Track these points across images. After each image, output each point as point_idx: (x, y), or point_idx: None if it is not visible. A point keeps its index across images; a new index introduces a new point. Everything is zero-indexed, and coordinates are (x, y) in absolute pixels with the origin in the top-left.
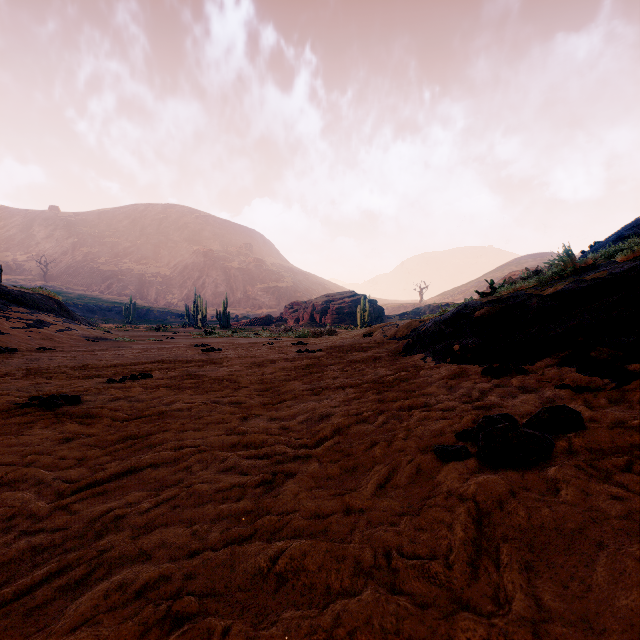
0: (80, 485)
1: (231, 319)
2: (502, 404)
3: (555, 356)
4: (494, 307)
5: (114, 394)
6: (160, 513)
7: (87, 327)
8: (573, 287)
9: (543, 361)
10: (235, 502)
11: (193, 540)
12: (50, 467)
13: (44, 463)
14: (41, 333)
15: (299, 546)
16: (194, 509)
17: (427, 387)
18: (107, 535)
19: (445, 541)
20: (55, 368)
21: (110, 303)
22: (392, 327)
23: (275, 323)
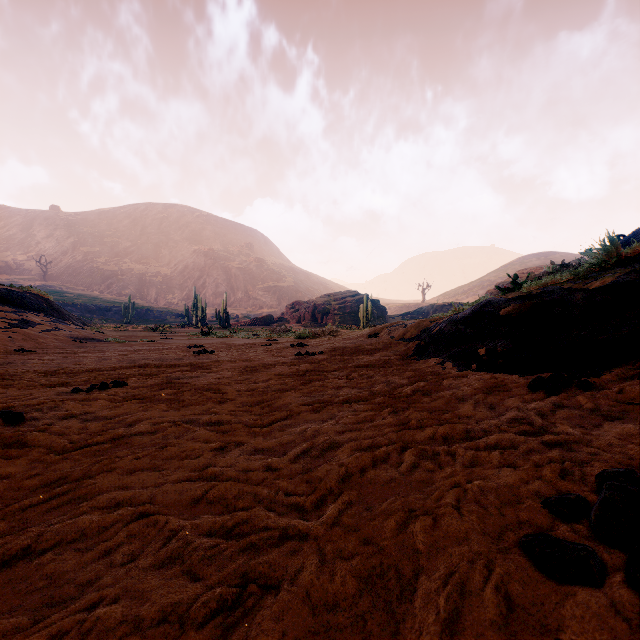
0: None
1: (231, 319)
2: (589, 441)
3: (630, 366)
4: (524, 304)
5: (70, 409)
6: None
7: (78, 327)
8: (631, 278)
9: (613, 372)
10: None
11: None
12: None
13: None
14: (24, 333)
15: None
16: None
17: (460, 405)
18: None
19: None
20: (22, 373)
21: (109, 303)
22: (399, 327)
23: (276, 323)
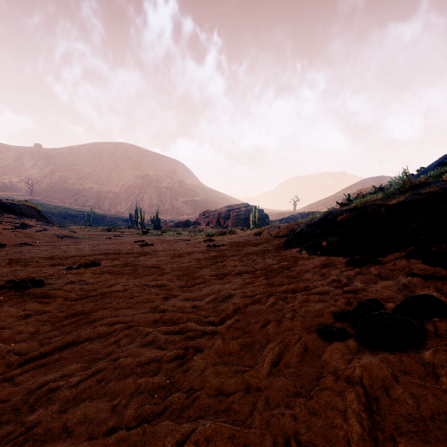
0: (27, 358)
1: (161, 223)
2: (367, 289)
3: (403, 250)
4: (351, 214)
5: (70, 278)
6: (88, 386)
7: (58, 228)
8: (412, 199)
9: (393, 254)
10: (151, 376)
11: (111, 416)
12: (8, 340)
13: (4, 337)
14: (24, 233)
15: (204, 431)
16: (117, 382)
17: (305, 274)
18: (39, 409)
19: (341, 431)
20: (31, 258)
21: (76, 211)
22: (275, 228)
23: (192, 225)
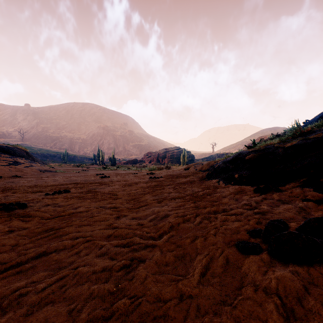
0: (6, 266)
1: (116, 161)
2: (272, 211)
3: (297, 181)
4: (256, 154)
5: (46, 202)
6: (51, 292)
7: (41, 165)
8: (303, 142)
9: (290, 184)
10: (103, 283)
11: (68, 320)
12: None
13: None
14: (16, 168)
15: None
16: (75, 288)
17: (223, 199)
18: (9, 312)
19: None
20: (19, 187)
21: (55, 153)
22: (199, 165)
23: (139, 163)
